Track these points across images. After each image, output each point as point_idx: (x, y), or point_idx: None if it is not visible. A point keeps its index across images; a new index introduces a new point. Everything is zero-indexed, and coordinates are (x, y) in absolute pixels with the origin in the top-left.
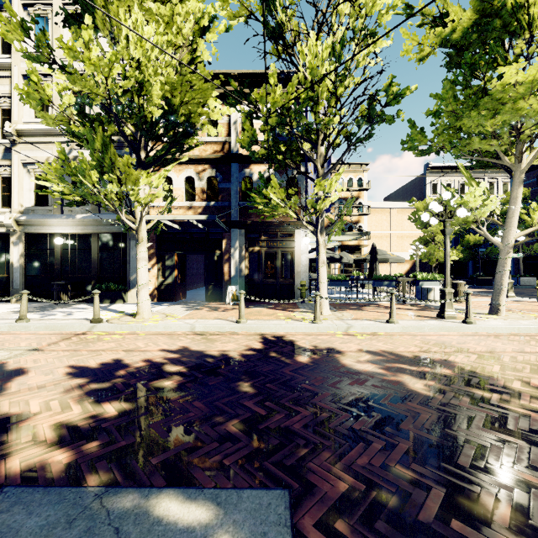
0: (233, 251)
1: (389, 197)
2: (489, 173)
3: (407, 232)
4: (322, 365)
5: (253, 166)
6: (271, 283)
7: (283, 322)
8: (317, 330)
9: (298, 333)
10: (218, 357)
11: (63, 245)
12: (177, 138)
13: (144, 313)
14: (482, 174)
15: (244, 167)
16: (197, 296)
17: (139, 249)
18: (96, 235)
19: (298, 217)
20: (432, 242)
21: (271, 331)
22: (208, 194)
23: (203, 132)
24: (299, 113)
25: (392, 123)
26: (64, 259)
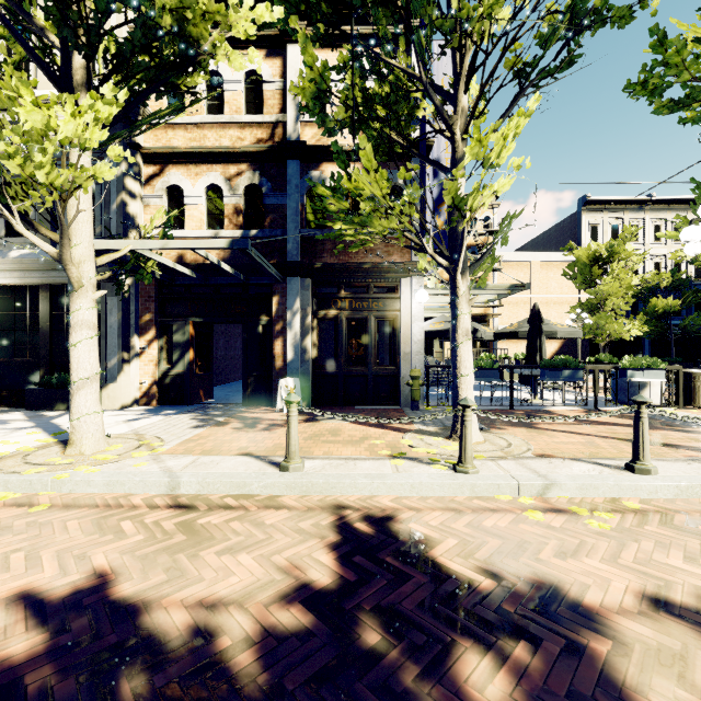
0: (290, 317)
1: (523, 248)
2: (674, 210)
3: (555, 296)
4: None
5: (326, 165)
6: (358, 374)
7: (387, 466)
8: (470, 493)
9: (427, 501)
10: (173, 661)
11: None
12: (163, 72)
13: (83, 441)
14: (664, 212)
15: (309, 168)
16: (235, 394)
17: (75, 303)
18: (47, 289)
19: (417, 236)
20: (601, 309)
21: (359, 494)
22: (246, 217)
23: (216, 61)
24: None
25: (628, 23)
26: None
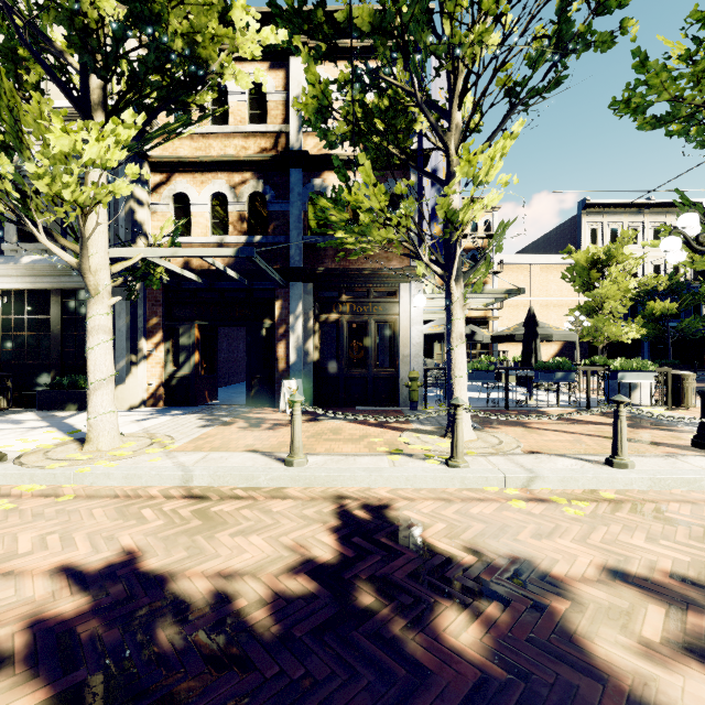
0: (292, 321)
1: (524, 251)
2: (673, 214)
3: (554, 298)
4: (539, 678)
5: (327, 174)
6: (359, 375)
7: (385, 461)
8: (460, 485)
9: (420, 492)
10: (199, 616)
11: (2, 309)
12: (173, 91)
13: (100, 439)
14: (663, 215)
15: (311, 177)
16: (238, 395)
17: (92, 309)
18: (57, 293)
19: (413, 245)
20: (599, 312)
21: (358, 486)
22: (250, 224)
23: (224, 80)
24: (422, 2)
25: (610, 48)
26: (4, 334)
